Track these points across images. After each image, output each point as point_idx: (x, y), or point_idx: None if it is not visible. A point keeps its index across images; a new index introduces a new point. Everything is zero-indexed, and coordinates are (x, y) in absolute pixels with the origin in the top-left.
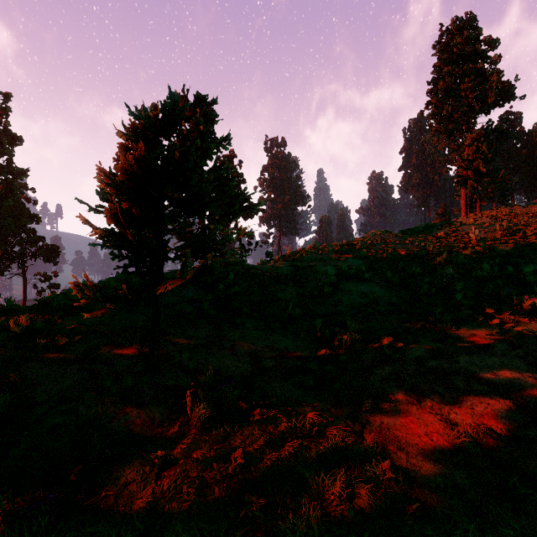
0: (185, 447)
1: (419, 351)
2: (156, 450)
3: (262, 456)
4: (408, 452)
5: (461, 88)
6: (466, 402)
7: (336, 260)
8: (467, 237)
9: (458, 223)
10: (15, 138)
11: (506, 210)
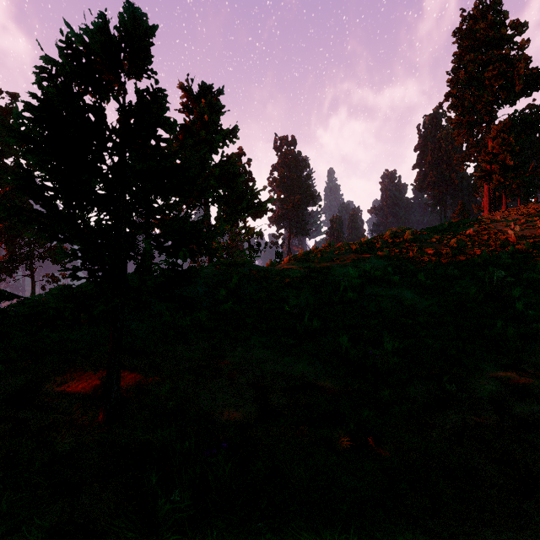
0: None
1: (490, 386)
2: None
3: None
4: None
5: (485, 77)
6: None
7: (356, 260)
8: (502, 235)
9: (488, 220)
10: None
11: (536, 206)
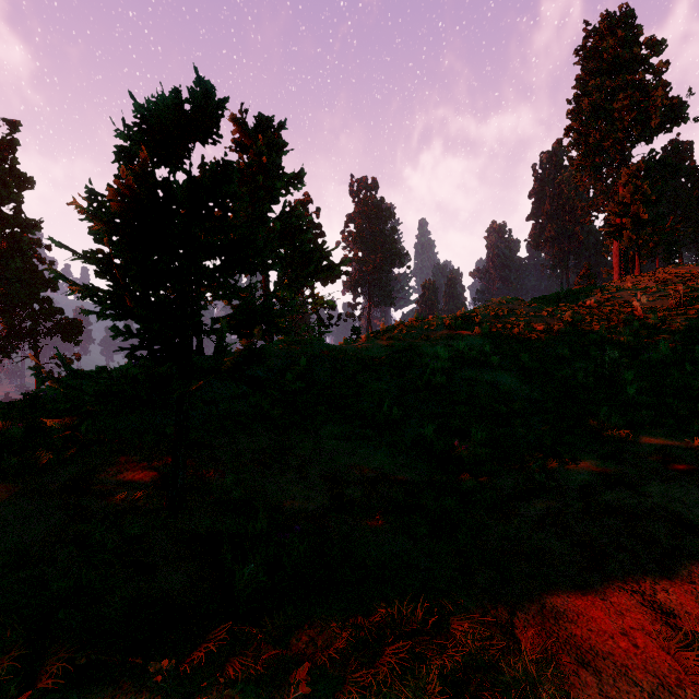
0: (215, 651)
1: (584, 476)
2: (165, 656)
3: (343, 677)
4: (598, 672)
5: (614, 107)
6: (678, 569)
7: (449, 338)
8: (628, 307)
9: (614, 288)
10: (25, 179)
11: (676, 270)
